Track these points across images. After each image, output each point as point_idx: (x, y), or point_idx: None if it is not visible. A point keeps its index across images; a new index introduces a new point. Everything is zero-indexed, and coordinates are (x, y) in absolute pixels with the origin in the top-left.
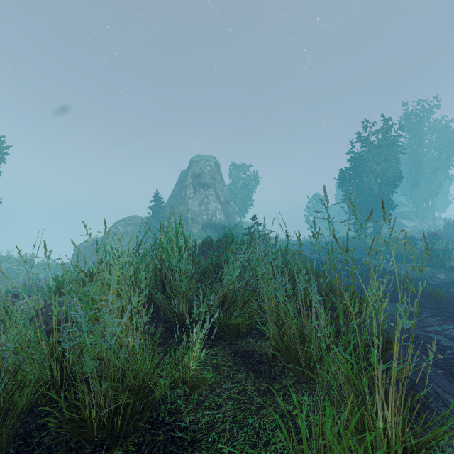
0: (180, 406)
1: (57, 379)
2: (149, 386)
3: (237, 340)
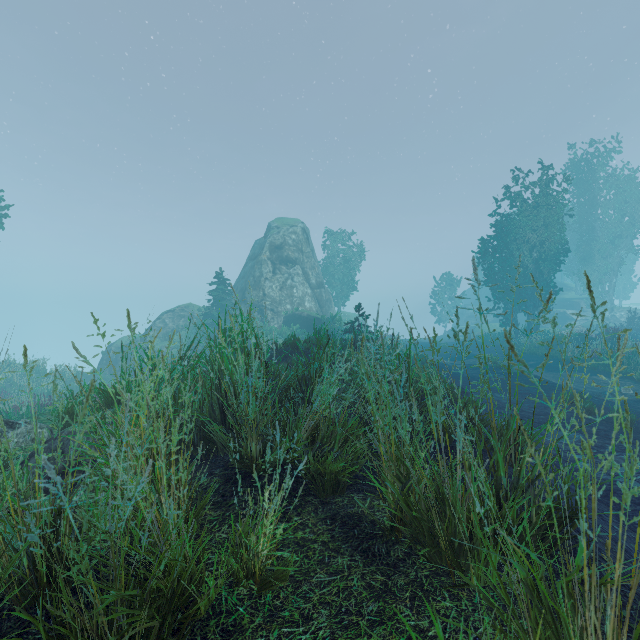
0: (242, 619)
1: (42, 573)
2: (188, 590)
3: (335, 495)
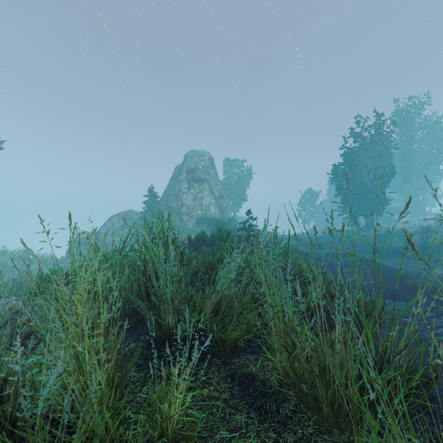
0: None
1: None
2: None
3: (233, 356)
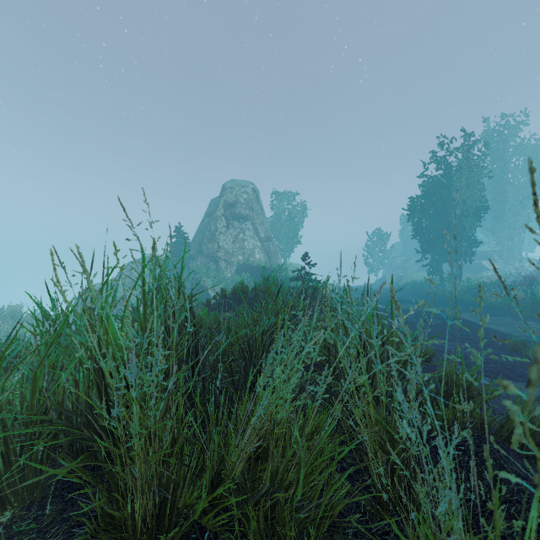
0: None
1: None
2: None
3: None
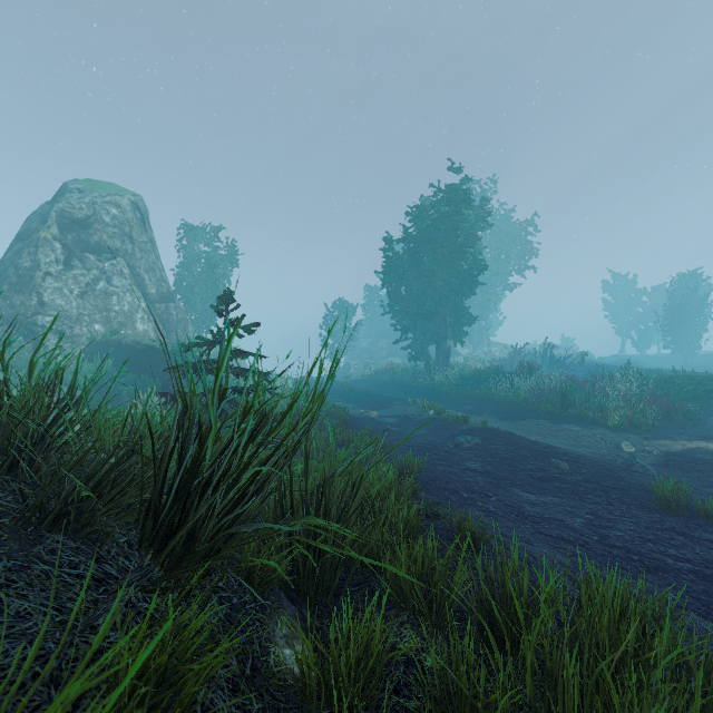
0: None
1: None
2: None
3: None
